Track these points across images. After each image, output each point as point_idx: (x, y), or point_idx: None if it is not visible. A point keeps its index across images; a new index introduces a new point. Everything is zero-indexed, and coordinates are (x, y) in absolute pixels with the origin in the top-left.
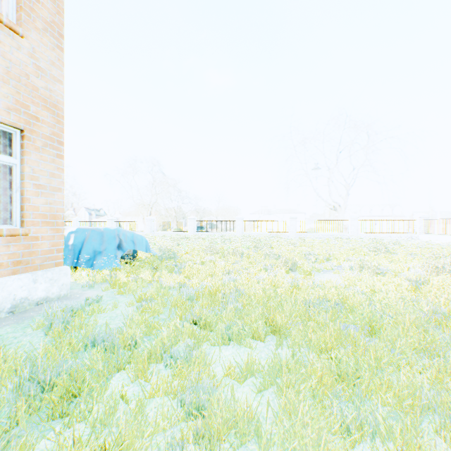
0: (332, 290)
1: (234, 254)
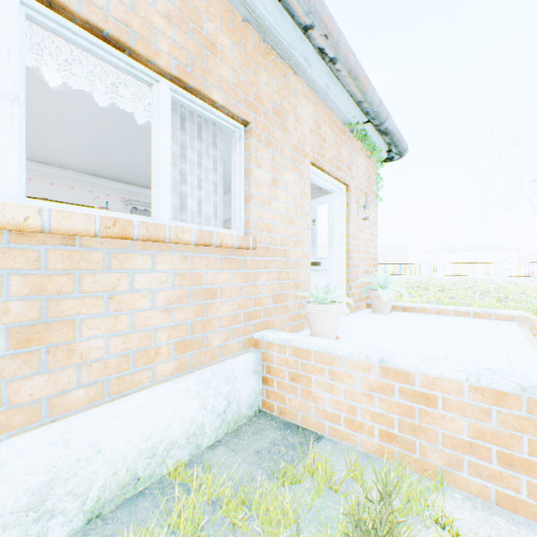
0: (534, 306)
1: (442, 291)
